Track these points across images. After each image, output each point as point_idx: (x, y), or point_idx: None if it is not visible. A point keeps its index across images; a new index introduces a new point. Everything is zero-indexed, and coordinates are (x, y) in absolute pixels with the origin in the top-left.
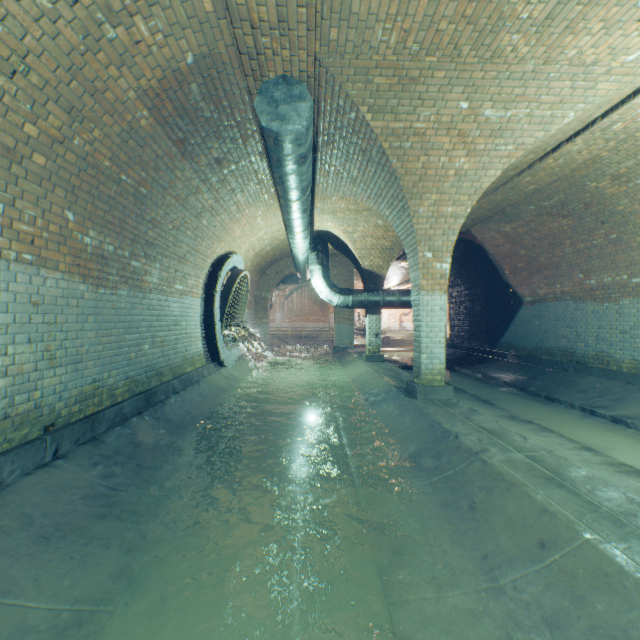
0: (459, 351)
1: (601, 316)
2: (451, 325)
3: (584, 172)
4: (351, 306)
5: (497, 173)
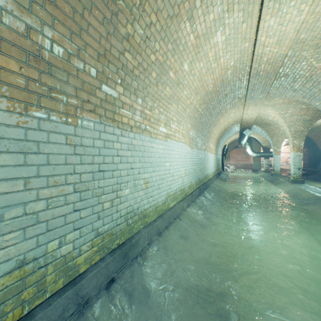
0: (304, 171)
1: None
2: (303, 162)
3: None
4: (259, 156)
5: None
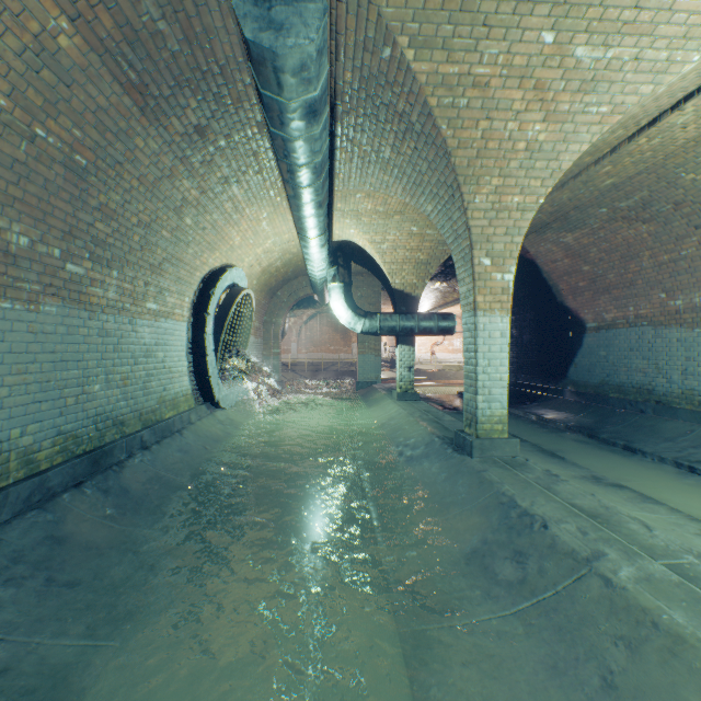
0: None
1: (690, 345)
2: None
3: (681, 159)
4: (379, 333)
5: (583, 148)
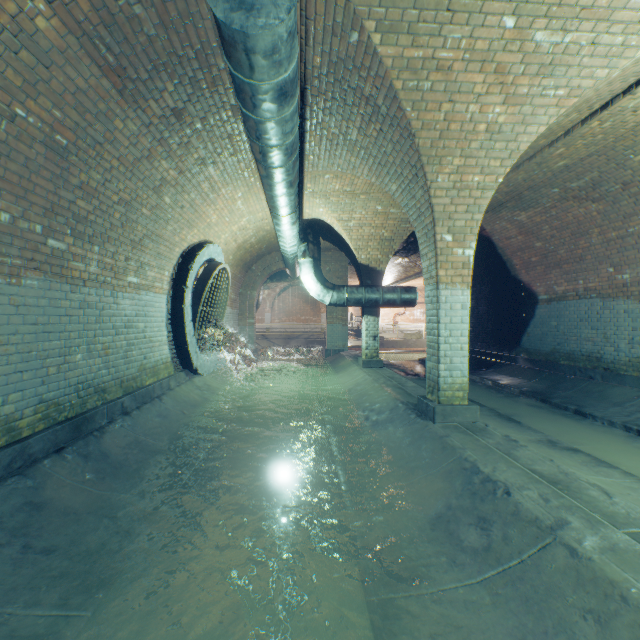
0: None
1: (637, 316)
2: None
3: (630, 142)
4: (346, 305)
5: (540, 129)
